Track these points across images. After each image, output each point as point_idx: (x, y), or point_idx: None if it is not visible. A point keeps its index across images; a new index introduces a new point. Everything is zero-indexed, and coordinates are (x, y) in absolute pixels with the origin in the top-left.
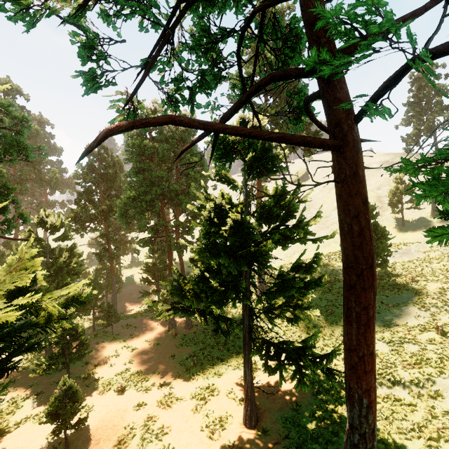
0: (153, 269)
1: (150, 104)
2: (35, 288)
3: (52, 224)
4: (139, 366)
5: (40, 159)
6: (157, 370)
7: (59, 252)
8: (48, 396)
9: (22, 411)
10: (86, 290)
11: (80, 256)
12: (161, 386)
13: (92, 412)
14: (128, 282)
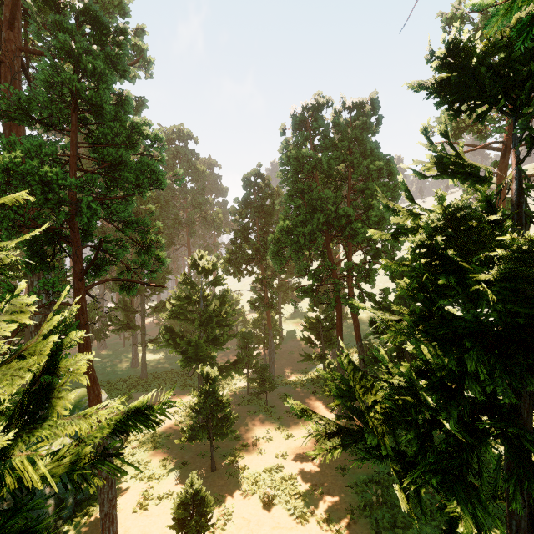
0: (316, 327)
1: (311, 100)
2: (186, 339)
3: (205, 267)
4: (294, 467)
5: (205, 200)
6: (318, 485)
7: (213, 299)
8: (193, 470)
9: (167, 481)
10: (161, 398)
11: (232, 304)
12: (322, 520)
13: (230, 523)
14: (289, 336)
